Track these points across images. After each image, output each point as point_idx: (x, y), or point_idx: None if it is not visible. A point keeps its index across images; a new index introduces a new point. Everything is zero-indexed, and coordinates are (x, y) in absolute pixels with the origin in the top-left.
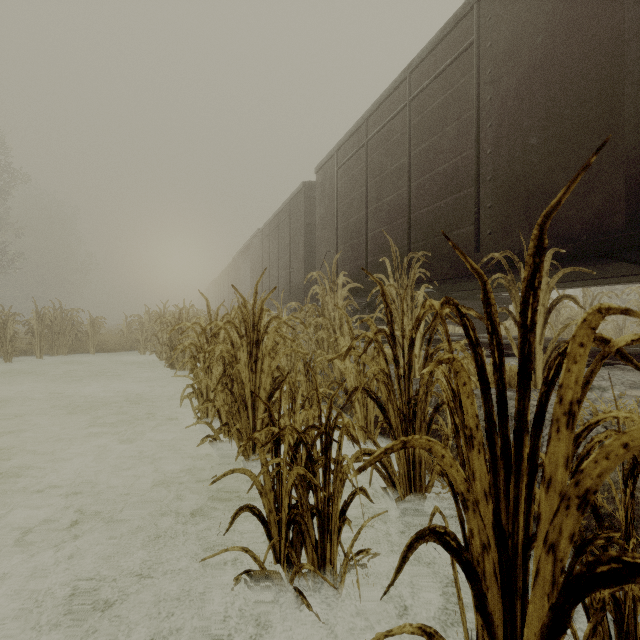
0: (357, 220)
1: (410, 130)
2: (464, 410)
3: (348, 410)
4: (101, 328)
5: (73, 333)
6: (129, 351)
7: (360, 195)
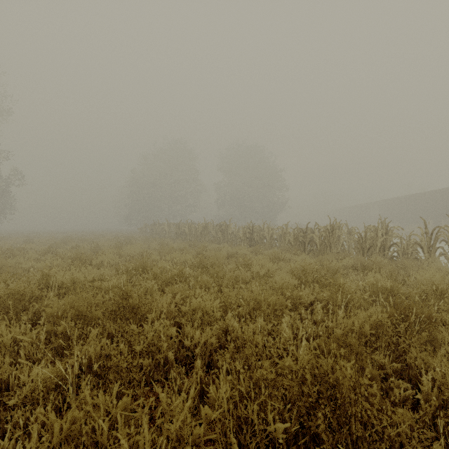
0: (433, 209)
1: (447, 198)
2: (446, 232)
3: None
4: None
5: None
6: None
7: (434, 204)
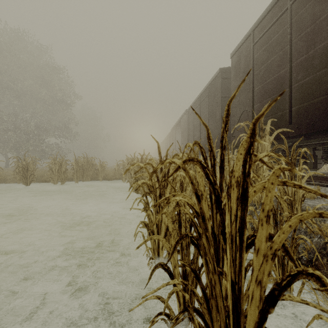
0: (277, 78)
1: None
2: None
3: (321, 270)
4: (109, 167)
5: (92, 170)
6: (118, 180)
7: (281, 55)
